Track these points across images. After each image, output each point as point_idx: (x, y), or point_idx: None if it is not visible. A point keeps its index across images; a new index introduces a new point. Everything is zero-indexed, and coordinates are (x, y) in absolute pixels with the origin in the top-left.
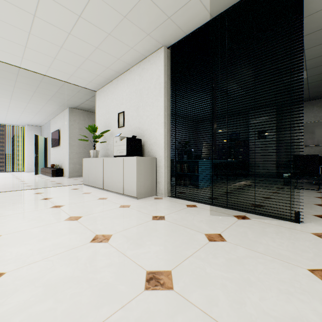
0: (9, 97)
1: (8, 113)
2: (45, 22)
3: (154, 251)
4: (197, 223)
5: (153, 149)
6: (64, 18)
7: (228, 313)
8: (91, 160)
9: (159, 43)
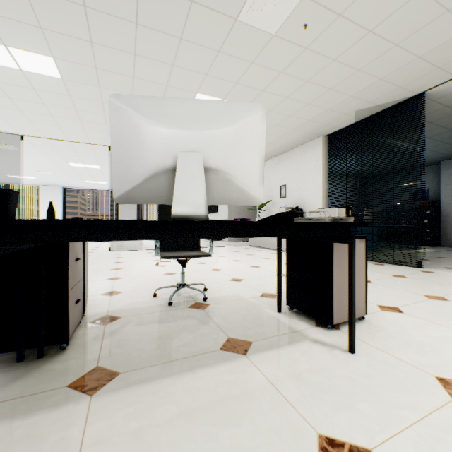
0: None
1: None
2: None
3: None
4: None
5: None
6: None
7: None
8: None
9: (318, 135)
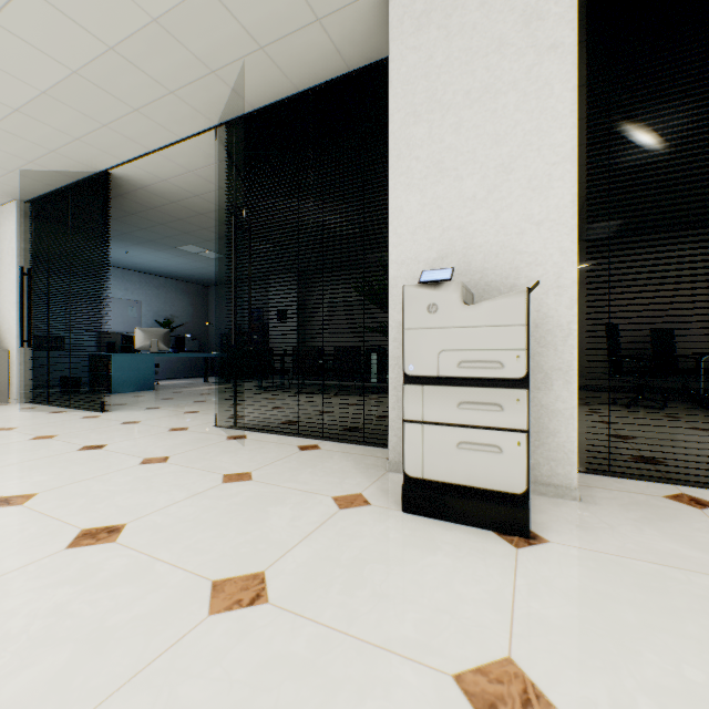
0: None
1: None
2: None
3: None
4: None
5: (7, 338)
6: None
7: None
8: None
9: (7, 197)
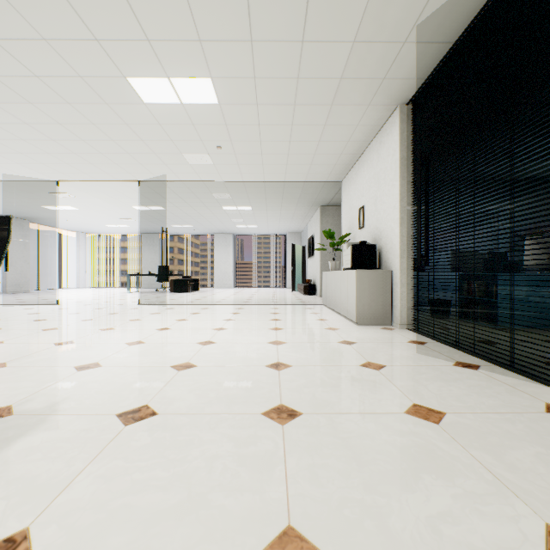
0: (264, 209)
1: (268, 224)
2: (269, 141)
3: (299, 357)
4: (381, 355)
5: (389, 258)
6: (280, 132)
7: (291, 385)
8: (327, 274)
9: (390, 105)
